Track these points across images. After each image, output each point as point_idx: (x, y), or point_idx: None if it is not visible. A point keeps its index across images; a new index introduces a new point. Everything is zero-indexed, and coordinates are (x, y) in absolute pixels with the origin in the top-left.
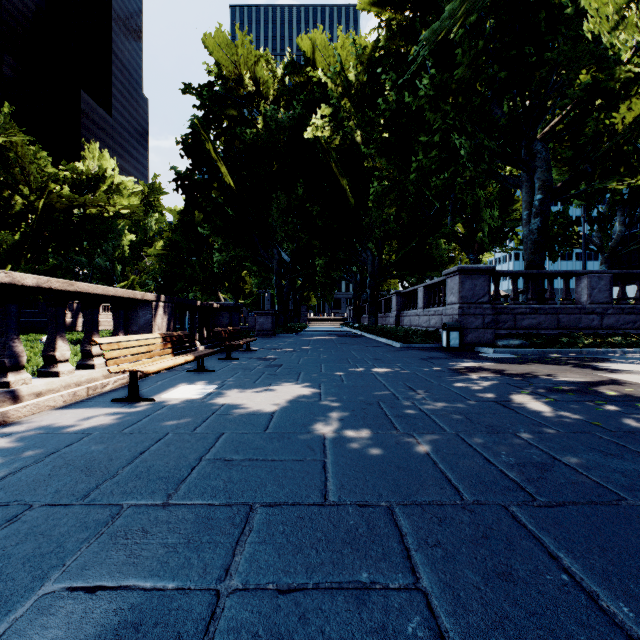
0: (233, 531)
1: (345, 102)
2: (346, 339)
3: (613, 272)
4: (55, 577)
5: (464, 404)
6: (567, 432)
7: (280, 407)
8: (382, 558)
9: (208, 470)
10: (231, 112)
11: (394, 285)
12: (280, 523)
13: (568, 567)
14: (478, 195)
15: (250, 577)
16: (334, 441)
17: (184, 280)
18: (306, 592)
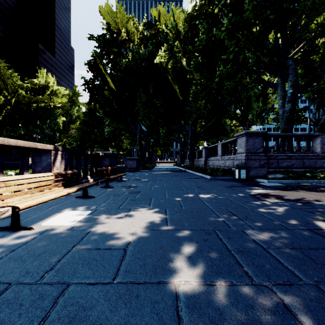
0: None
1: (177, 42)
2: (177, 173)
3: None
4: None
5: (287, 233)
6: None
7: (134, 238)
8: None
9: None
10: (114, 50)
11: (202, 144)
12: None
13: None
14: (250, 93)
15: None
16: (189, 304)
17: (90, 141)
18: None
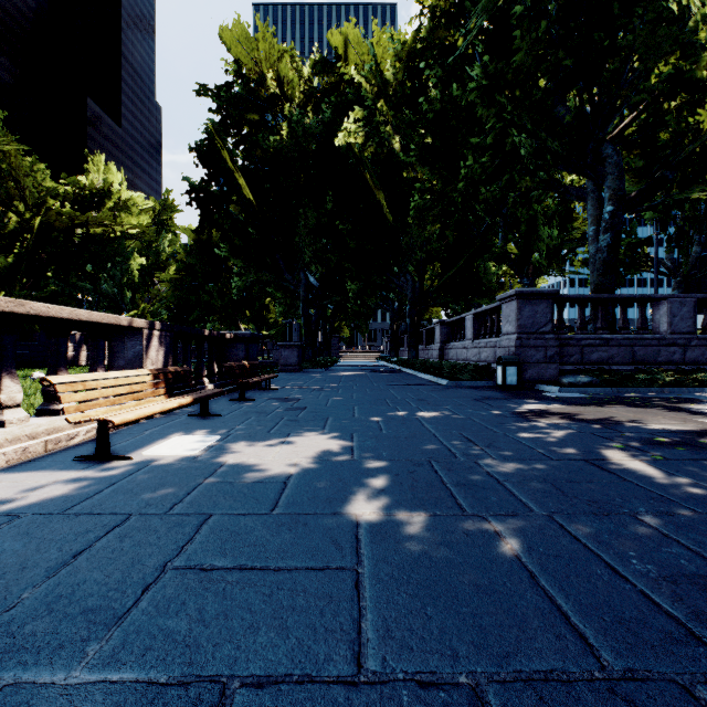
0: None
1: (382, 103)
2: (383, 375)
3: (698, 297)
4: None
5: (545, 465)
6: None
7: (298, 469)
8: None
9: (169, 592)
10: (252, 117)
11: (437, 314)
12: None
13: None
14: (534, 210)
15: None
16: (372, 530)
17: (200, 308)
18: None
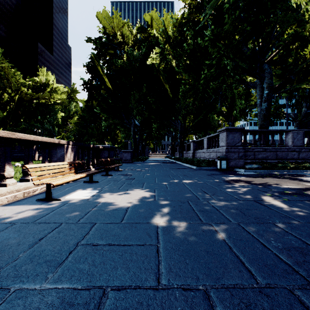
0: None
1: (167, 45)
2: (168, 164)
3: (304, 130)
4: None
5: (237, 202)
6: (305, 222)
7: (132, 204)
8: None
9: (80, 254)
10: (110, 51)
11: (191, 137)
12: (124, 309)
13: None
14: (234, 92)
15: None
16: (163, 229)
17: (88, 135)
18: None
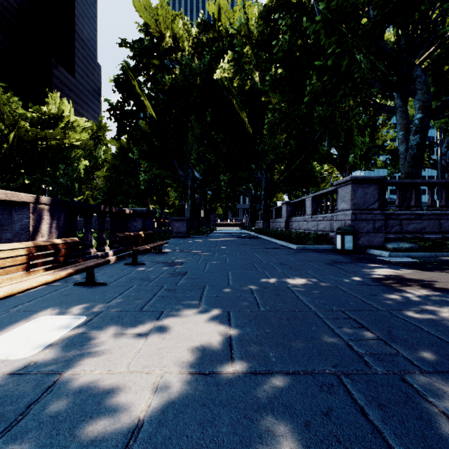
0: None
1: (245, 47)
2: (246, 240)
3: None
4: None
5: None
6: None
7: (151, 405)
8: None
9: None
10: (155, 62)
11: (281, 198)
12: None
13: None
14: (353, 123)
15: None
16: None
17: (122, 194)
18: None
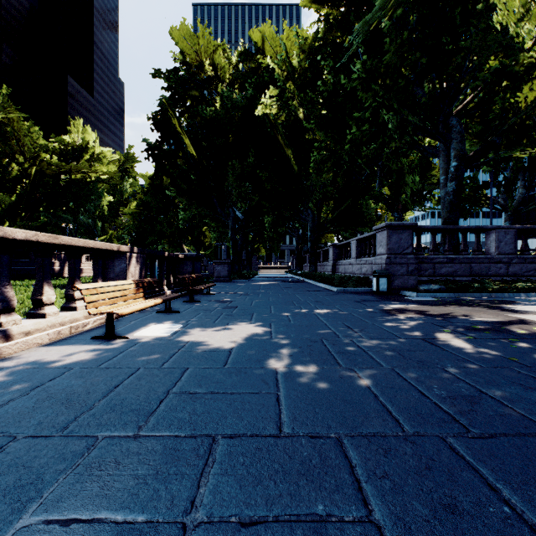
0: (198, 462)
1: (290, 84)
2: (291, 284)
3: (517, 228)
4: (33, 509)
5: (396, 341)
6: (489, 367)
7: (237, 344)
8: (335, 490)
9: (175, 403)
10: (193, 93)
11: (330, 239)
12: (240, 454)
13: (508, 499)
14: (402, 163)
15: (214, 509)
16: (285, 375)
17: (154, 234)
18: (267, 525)
